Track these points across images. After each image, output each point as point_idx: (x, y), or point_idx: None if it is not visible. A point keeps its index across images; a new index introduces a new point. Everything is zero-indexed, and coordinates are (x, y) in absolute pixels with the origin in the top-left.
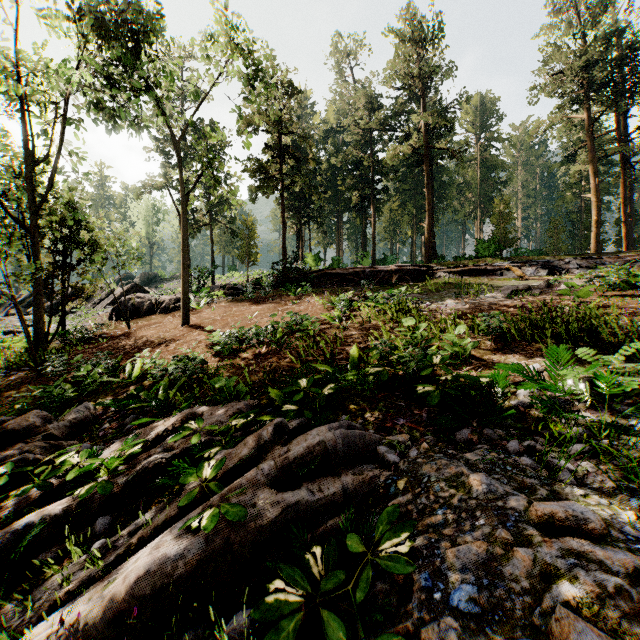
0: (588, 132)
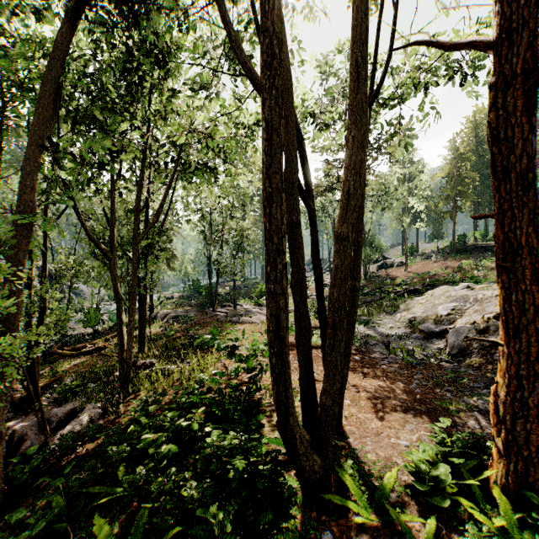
0: None
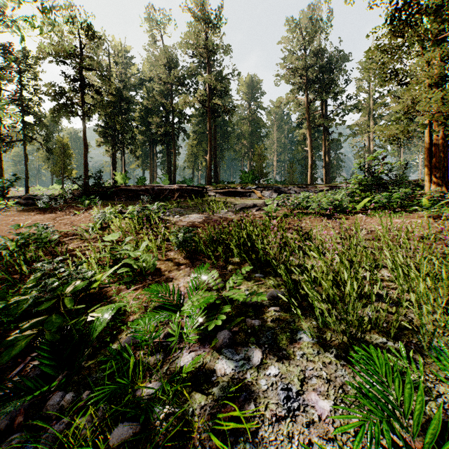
0: (307, 109)
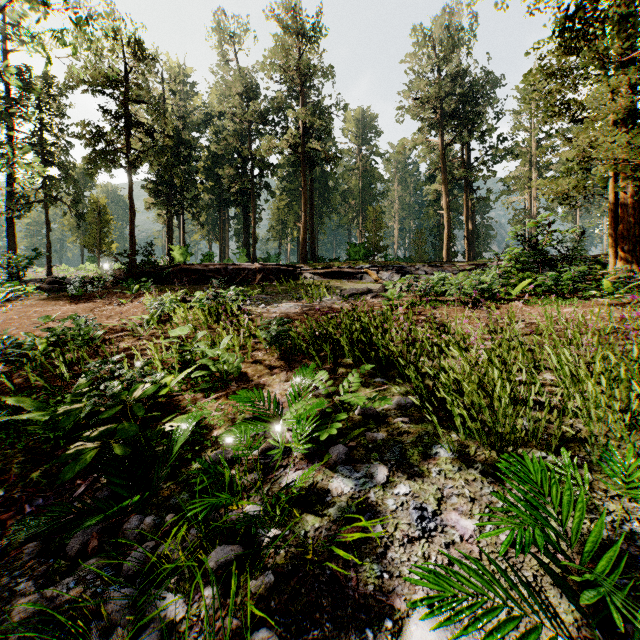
0: (441, 156)
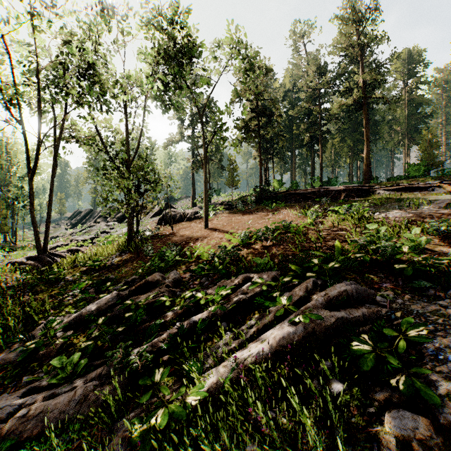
0: None
